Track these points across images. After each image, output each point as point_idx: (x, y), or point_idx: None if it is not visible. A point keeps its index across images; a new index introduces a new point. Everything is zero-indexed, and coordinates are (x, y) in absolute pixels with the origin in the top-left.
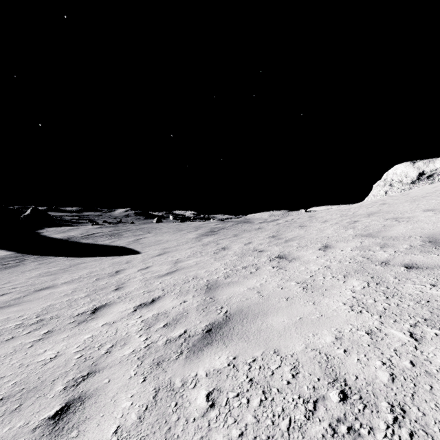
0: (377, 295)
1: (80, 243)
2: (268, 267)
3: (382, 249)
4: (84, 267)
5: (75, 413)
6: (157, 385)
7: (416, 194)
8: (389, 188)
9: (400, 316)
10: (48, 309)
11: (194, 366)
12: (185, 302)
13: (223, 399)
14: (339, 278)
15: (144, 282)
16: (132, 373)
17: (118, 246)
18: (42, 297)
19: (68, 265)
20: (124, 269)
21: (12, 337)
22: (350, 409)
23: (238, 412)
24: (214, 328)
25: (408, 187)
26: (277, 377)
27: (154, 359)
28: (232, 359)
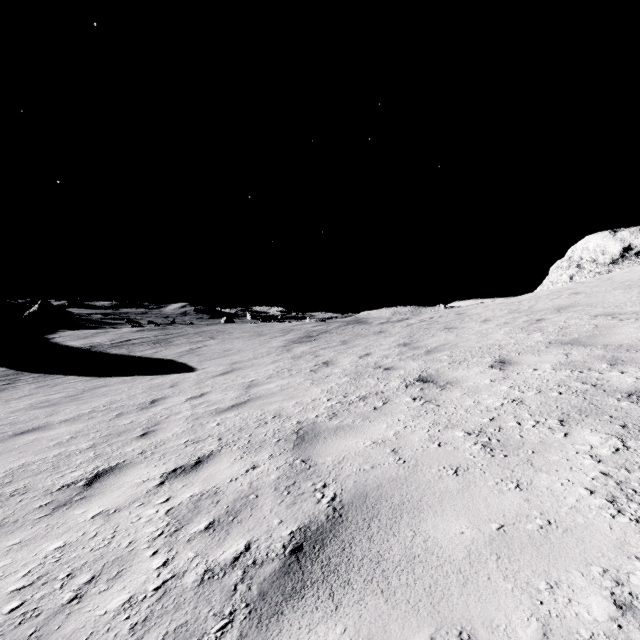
0: None
1: (107, 355)
2: (404, 397)
3: (615, 367)
4: (104, 392)
5: None
6: None
7: (628, 279)
8: (576, 271)
9: None
10: (16, 474)
11: None
12: (256, 469)
13: None
14: (553, 426)
15: (191, 423)
16: None
17: (164, 359)
18: (19, 447)
19: (80, 390)
20: (166, 397)
21: None
22: None
23: None
24: (309, 544)
25: (606, 269)
26: None
27: (166, 634)
28: None
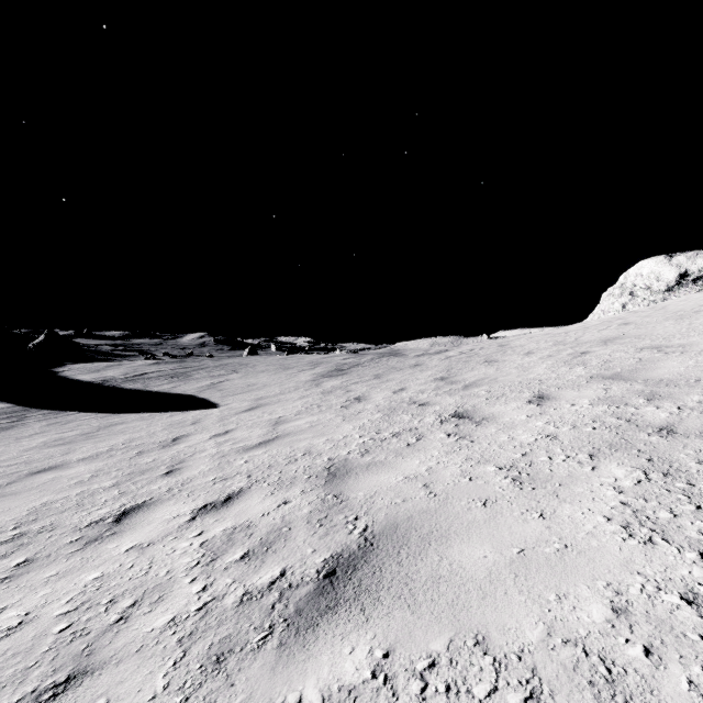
0: (673, 500)
1: (122, 390)
2: (439, 434)
3: (651, 402)
4: (121, 430)
5: None
6: None
7: (681, 308)
8: (629, 299)
9: None
10: (40, 512)
11: (297, 672)
12: (288, 504)
13: None
14: (582, 460)
15: (217, 461)
16: (159, 685)
17: (183, 394)
18: (38, 486)
19: (95, 427)
20: (188, 434)
21: None
22: None
23: None
24: (342, 569)
25: (661, 297)
26: None
27: (212, 645)
28: (382, 659)
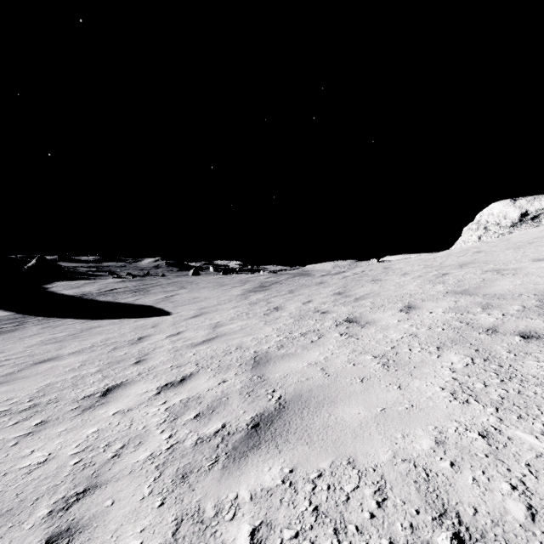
0: (487, 376)
1: (97, 301)
2: (334, 333)
3: (485, 311)
4: (99, 332)
5: None
6: (180, 512)
7: (520, 240)
8: (483, 232)
9: (526, 410)
10: (46, 390)
11: (234, 481)
12: (225, 383)
13: (274, 542)
14: (432, 351)
15: (173, 353)
16: (146, 491)
17: (144, 305)
18: (42, 372)
19: (79, 330)
20: (150, 335)
21: None
22: None
23: None
24: (263, 423)
25: (508, 231)
26: (354, 506)
27: (178, 468)
28: (288, 473)
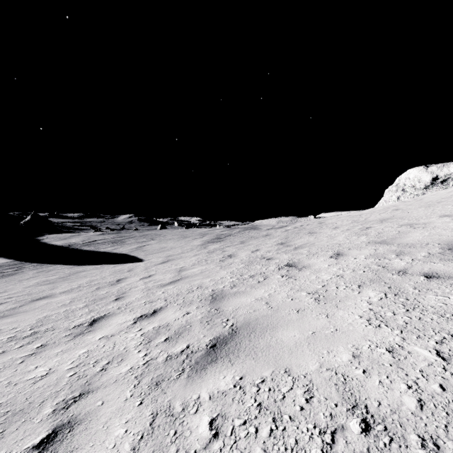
0: (396, 307)
1: (81, 250)
2: (277, 275)
3: (398, 257)
4: (84, 275)
5: (62, 442)
6: (155, 409)
7: (431, 200)
8: (401, 193)
9: (423, 331)
10: (43, 321)
11: (197, 386)
12: (189, 314)
13: (228, 428)
14: (354, 288)
15: (145, 292)
16: (128, 395)
17: (120, 253)
18: (39, 307)
19: (68, 273)
20: (126, 277)
21: (3, 352)
22: (375, 442)
23: (246, 444)
24: (219, 344)
25: (421, 192)
26: (289, 402)
27: (153, 378)
28: (239, 380)
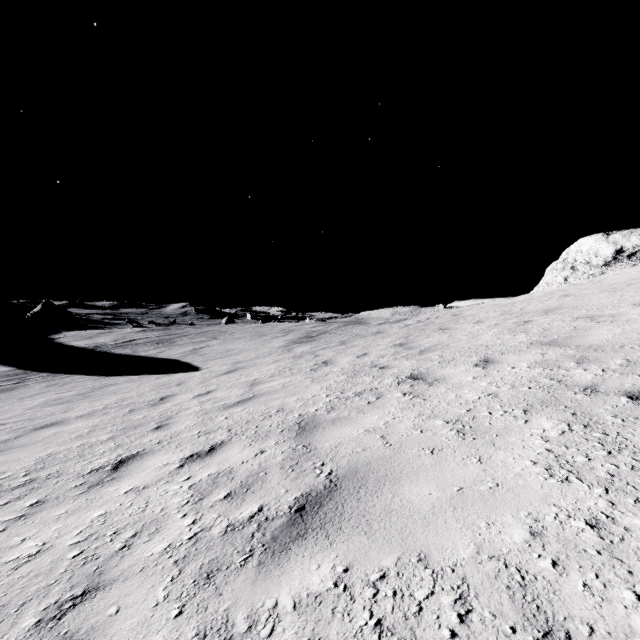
0: (589, 447)
1: (112, 355)
2: (396, 393)
3: (580, 365)
4: (113, 390)
5: None
6: (203, 625)
7: (616, 281)
8: (570, 273)
9: None
10: (46, 461)
11: (273, 584)
12: (264, 453)
13: None
14: (517, 415)
15: (201, 417)
16: (160, 595)
17: (168, 359)
18: (43, 440)
19: (90, 388)
20: (174, 394)
21: None
22: None
23: None
24: (310, 505)
25: (599, 271)
26: (429, 620)
27: (202, 565)
28: (342, 573)
